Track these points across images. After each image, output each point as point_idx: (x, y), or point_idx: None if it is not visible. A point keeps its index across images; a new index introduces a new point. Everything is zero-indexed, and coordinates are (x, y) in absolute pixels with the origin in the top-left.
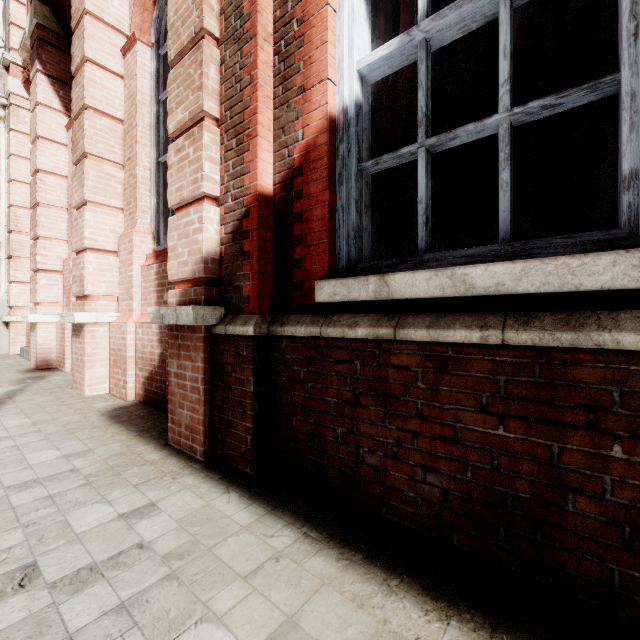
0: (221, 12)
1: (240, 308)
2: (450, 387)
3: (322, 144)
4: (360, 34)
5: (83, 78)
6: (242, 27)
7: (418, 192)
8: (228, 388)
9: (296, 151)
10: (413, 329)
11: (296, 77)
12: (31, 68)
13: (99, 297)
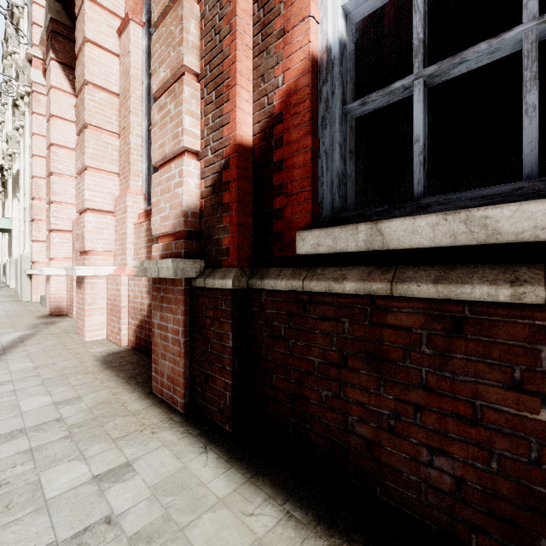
0: None
1: (219, 261)
2: (466, 355)
3: (304, 86)
4: None
5: (84, 57)
6: None
7: (414, 130)
8: (207, 342)
9: (276, 98)
10: (415, 284)
11: (276, 21)
12: (46, 57)
13: (98, 252)
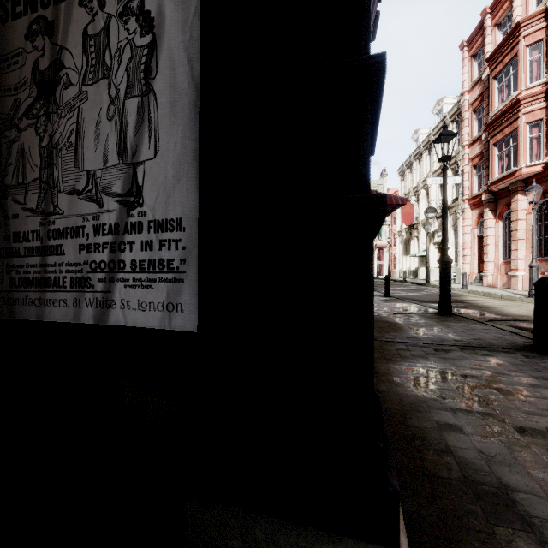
0: None
1: None
2: None
3: None
4: None
5: (517, 224)
6: None
7: None
8: None
9: None
10: None
11: None
12: (484, 209)
13: (520, 269)
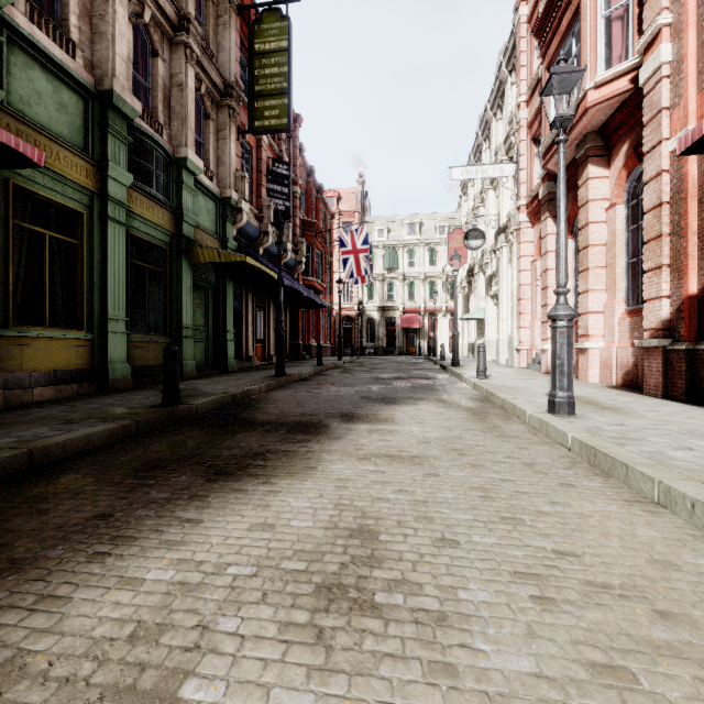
0: (670, 222)
1: (679, 339)
2: None
3: None
4: None
5: (587, 233)
6: (680, 231)
7: None
8: (673, 369)
9: None
10: None
11: None
12: (542, 215)
13: (594, 335)
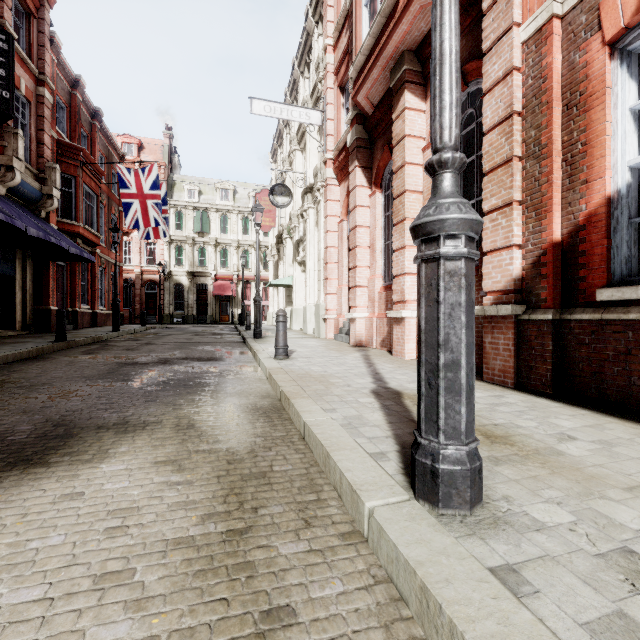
0: (522, 142)
1: (538, 305)
2: None
3: (601, 213)
4: (630, 143)
5: (404, 175)
6: (540, 151)
7: None
8: (531, 348)
9: (580, 216)
10: None
11: (580, 175)
12: (350, 165)
13: (411, 301)
